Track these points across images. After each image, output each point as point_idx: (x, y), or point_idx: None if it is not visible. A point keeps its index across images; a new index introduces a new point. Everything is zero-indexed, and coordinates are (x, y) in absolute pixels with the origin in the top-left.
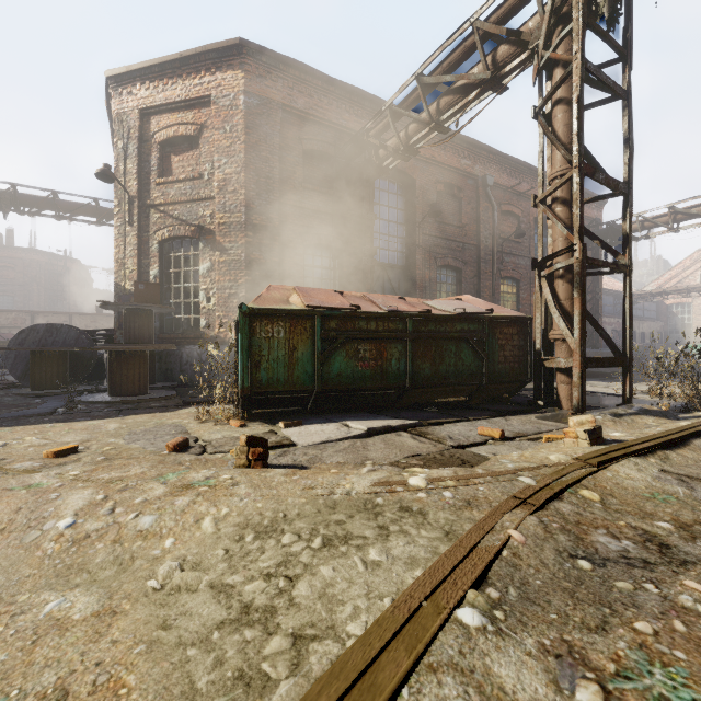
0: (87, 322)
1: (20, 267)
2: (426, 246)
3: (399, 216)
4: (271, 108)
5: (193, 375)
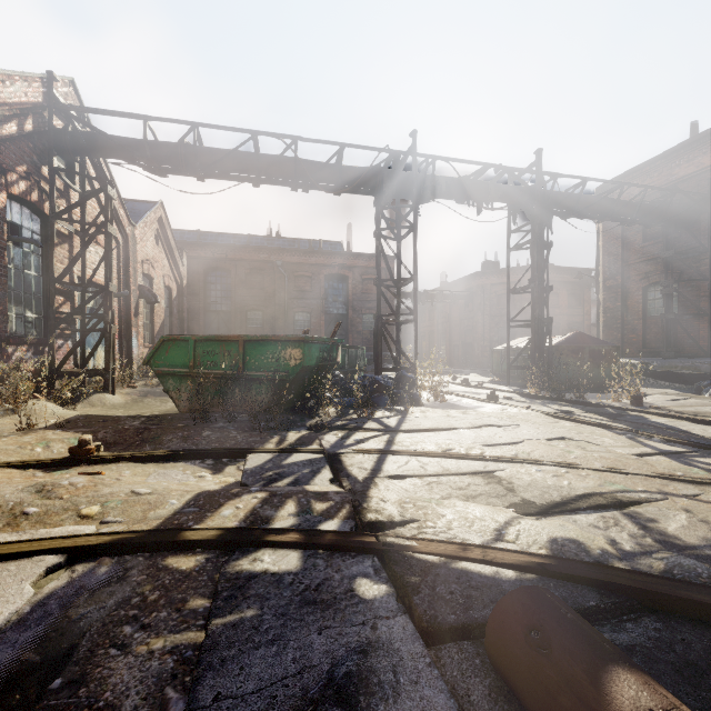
0: None
1: None
2: None
3: None
4: None
5: None
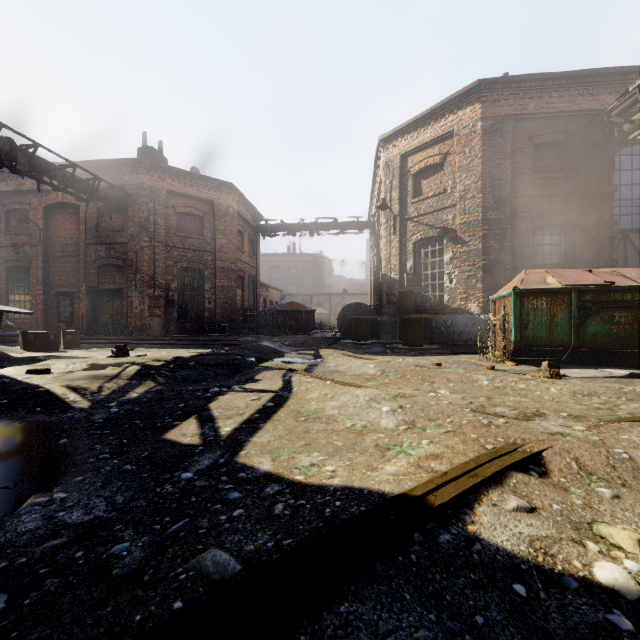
0: (339, 300)
1: (299, 266)
2: None
3: None
4: (503, 123)
5: (440, 336)
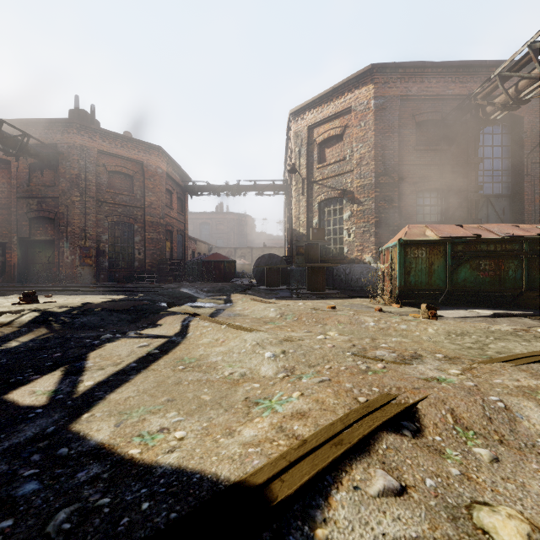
0: (259, 252)
1: (226, 223)
2: (535, 174)
3: (503, 152)
4: (392, 102)
5: (340, 282)
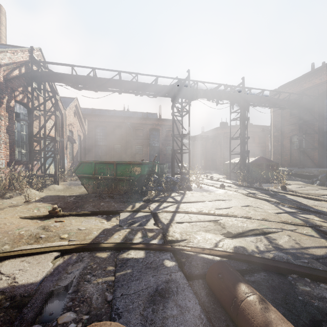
0: None
1: None
2: None
3: None
4: None
5: None
